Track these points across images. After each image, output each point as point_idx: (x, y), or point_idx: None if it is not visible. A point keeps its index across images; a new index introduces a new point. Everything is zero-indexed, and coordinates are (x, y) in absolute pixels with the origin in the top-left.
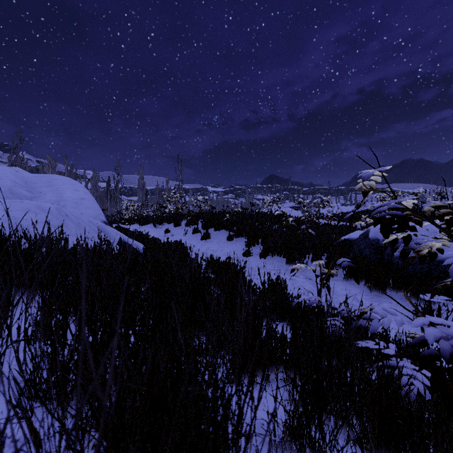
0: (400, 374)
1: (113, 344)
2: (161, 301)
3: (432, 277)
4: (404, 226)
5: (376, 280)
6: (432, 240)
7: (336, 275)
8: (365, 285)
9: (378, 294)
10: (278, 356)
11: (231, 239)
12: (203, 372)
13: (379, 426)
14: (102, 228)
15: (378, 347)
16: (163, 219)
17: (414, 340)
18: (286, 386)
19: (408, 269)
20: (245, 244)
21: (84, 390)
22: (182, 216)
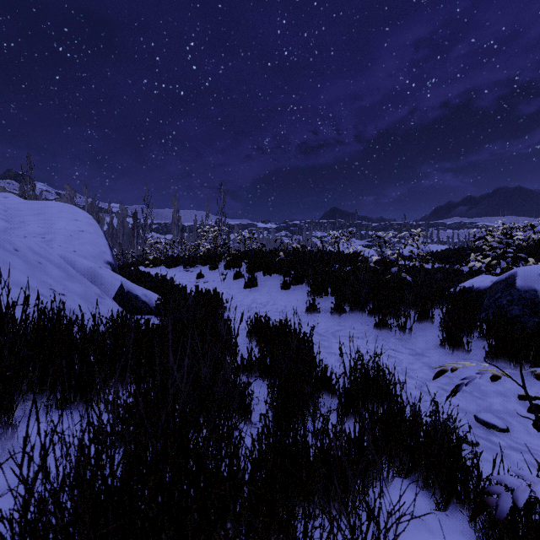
0: None
1: None
2: None
3: None
4: None
5: None
6: None
7: (468, 351)
8: (531, 374)
9: None
10: None
11: (286, 287)
12: None
13: None
14: (92, 271)
15: None
16: (196, 260)
17: None
18: None
19: None
20: (308, 295)
21: None
22: (221, 255)
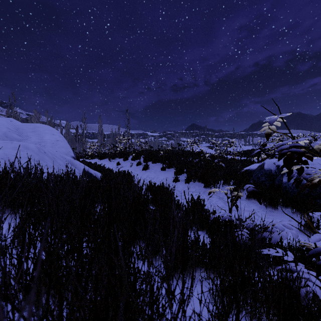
0: (301, 279)
1: (29, 299)
2: (109, 219)
3: (311, 198)
4: (298, 161)
5: (270, 200)
6: (318, 171)
7: (240, 196)
8: (262, 203)
9: (271, 210)
10: (200, 260)
11: (164, 169)
12: (141, 283)
13: (283, 320)
14: (71, 161)
15: (279, 255)
16: (115, 155)
17: (311, 252)
18: (209, 290)
19: (294, 191)
20: (174, 173)
21: (24, 319)
22: (129, 153)
